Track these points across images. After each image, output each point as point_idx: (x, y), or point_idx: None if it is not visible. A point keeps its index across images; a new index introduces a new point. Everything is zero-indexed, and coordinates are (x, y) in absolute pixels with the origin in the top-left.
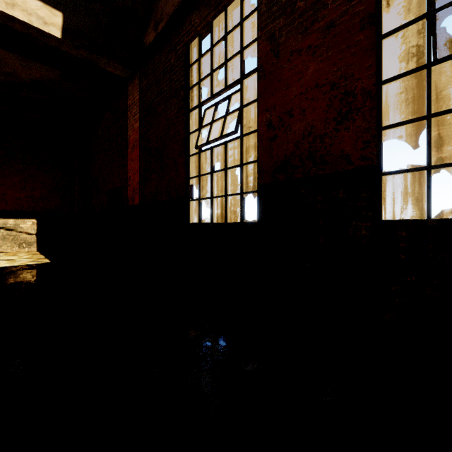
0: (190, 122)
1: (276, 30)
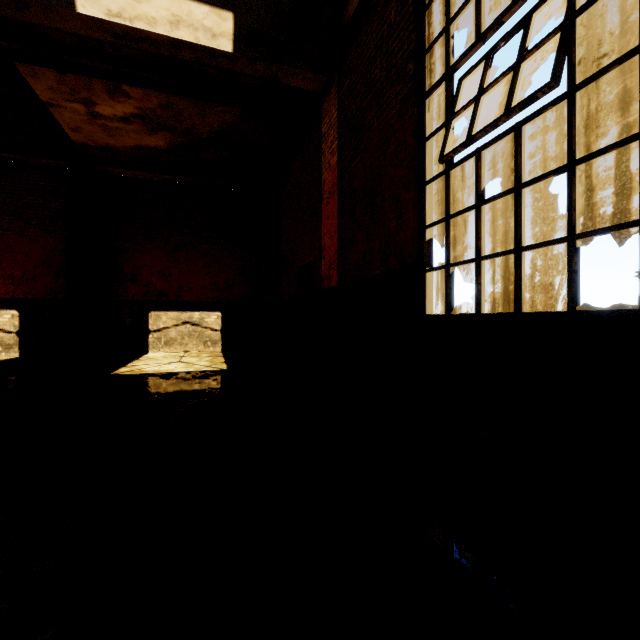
0: (426, 118)
1: None
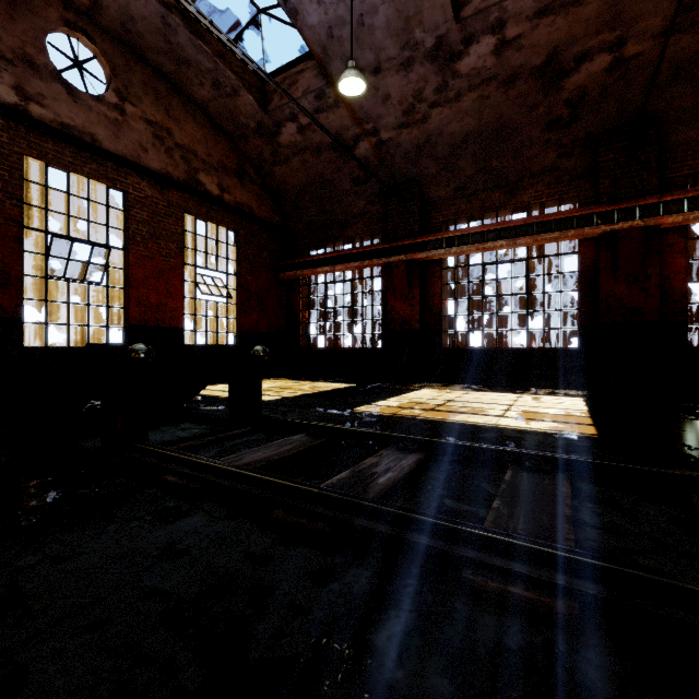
0: None
1: None
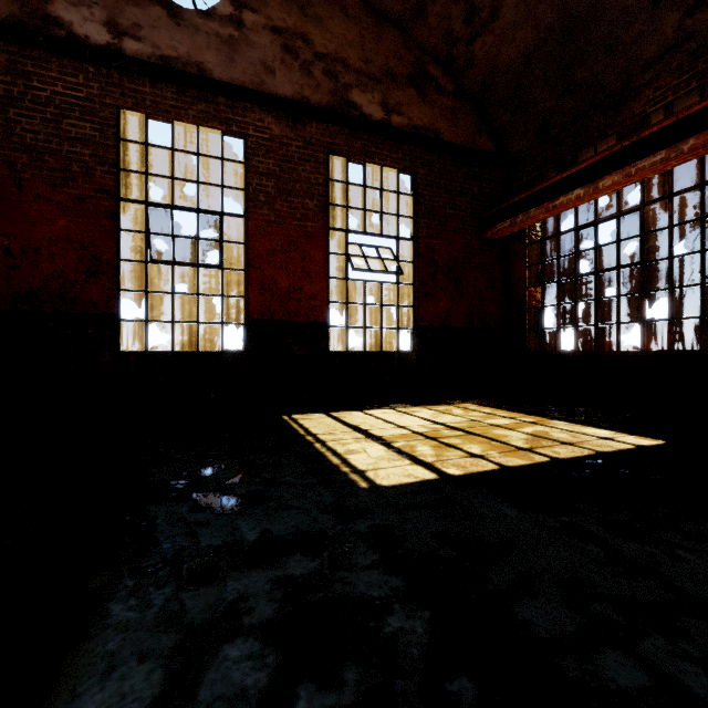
0: None
1: (18, 162)
